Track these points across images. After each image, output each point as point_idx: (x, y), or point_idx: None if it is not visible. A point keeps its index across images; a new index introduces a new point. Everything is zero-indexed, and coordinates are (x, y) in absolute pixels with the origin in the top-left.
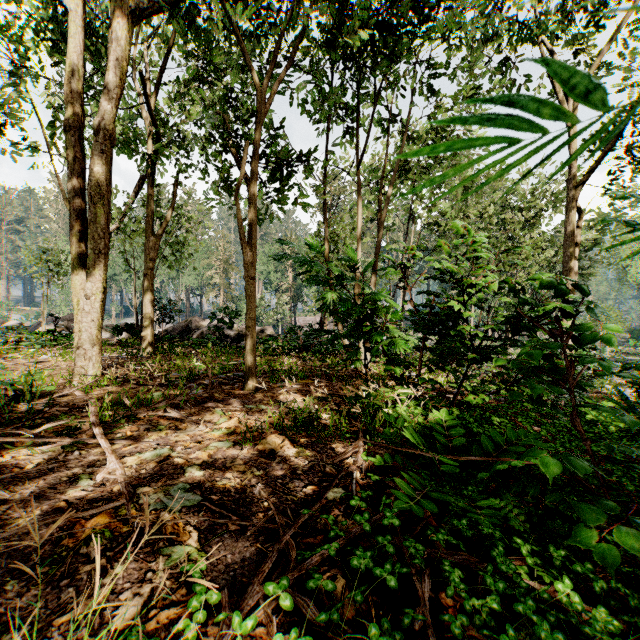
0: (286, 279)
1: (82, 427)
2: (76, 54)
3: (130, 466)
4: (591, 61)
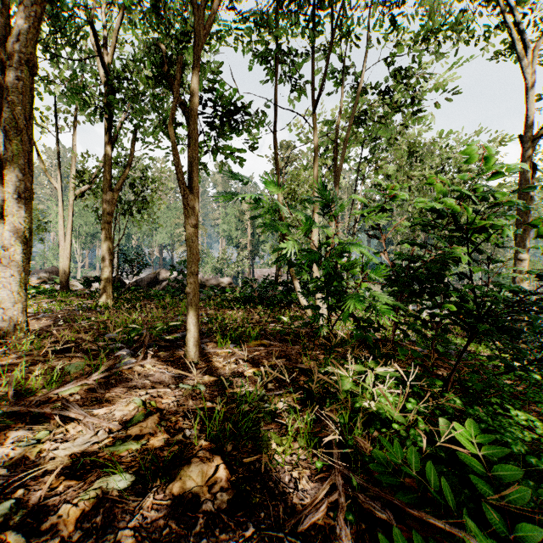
0: (245, 236)
1: None
2: None
3: None
4: (538, 21)
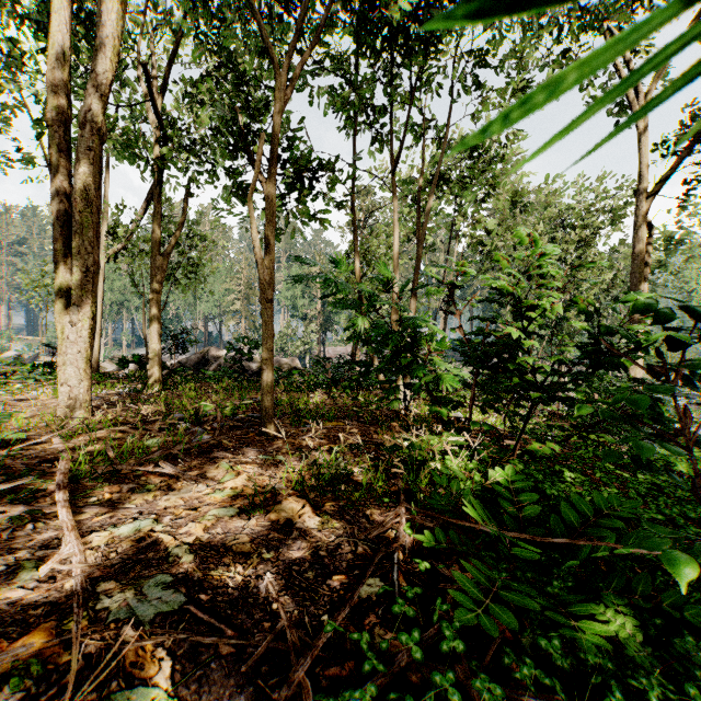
0: (314, 305)
1: (49, 487)
2: (61, 35)
3: (96, 547)
4: None
